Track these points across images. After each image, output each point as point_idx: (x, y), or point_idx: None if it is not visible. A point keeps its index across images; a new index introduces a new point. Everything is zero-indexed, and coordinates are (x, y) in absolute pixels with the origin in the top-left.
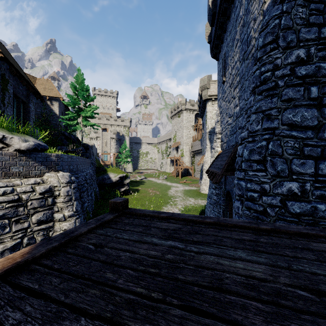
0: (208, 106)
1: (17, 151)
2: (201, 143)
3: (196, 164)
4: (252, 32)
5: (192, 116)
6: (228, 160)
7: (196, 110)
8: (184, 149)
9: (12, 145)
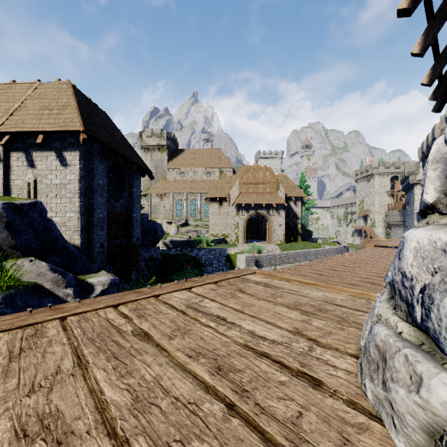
0: (415, 189)
1: (343, 246)
2: (402, 214)
3: (394, 237)
4: None
5: (387, 180)
6: None
7: (393, 172)
8: (376, 219)
9: (342, 244)
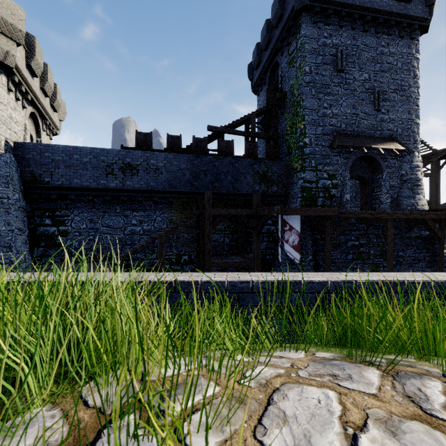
0: None
1: None
2: None
3: None
4: None
5: None
6: None
7: None
8: None
9: None
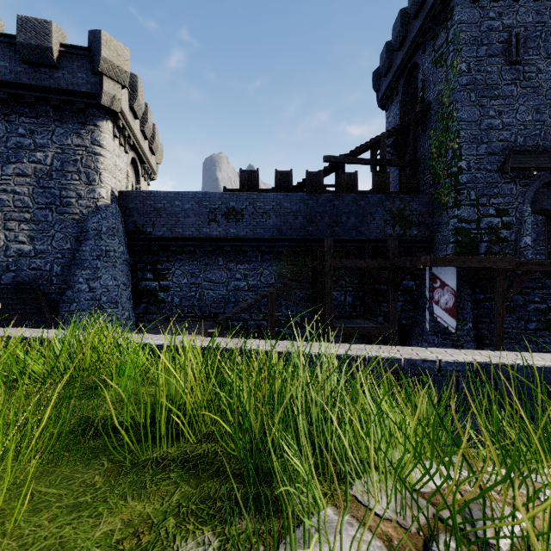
0: None
1: None
2: None
3: None
4: (74, 201)
5: None
6: (45, 303)
7: None
8: None
9: None
